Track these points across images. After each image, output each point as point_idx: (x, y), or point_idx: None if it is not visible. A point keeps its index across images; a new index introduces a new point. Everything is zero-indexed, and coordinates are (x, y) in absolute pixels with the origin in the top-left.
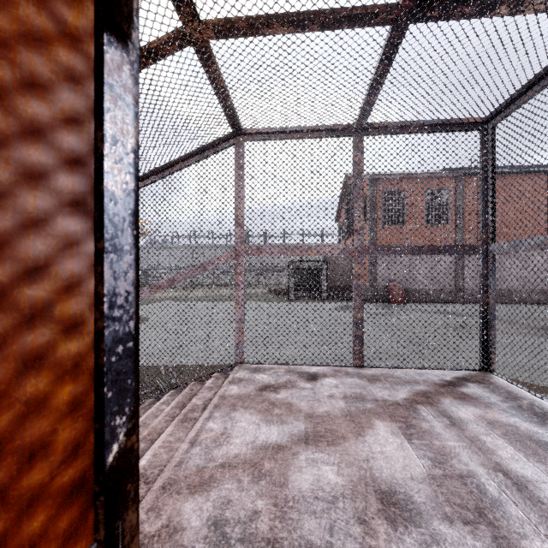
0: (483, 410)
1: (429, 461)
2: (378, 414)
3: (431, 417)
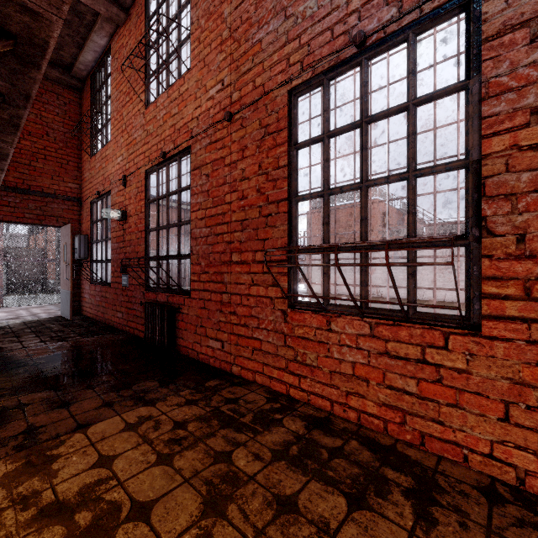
0: (43, 308)
1: (10, 314)
2: (1, 312)
3: (21, 310)
